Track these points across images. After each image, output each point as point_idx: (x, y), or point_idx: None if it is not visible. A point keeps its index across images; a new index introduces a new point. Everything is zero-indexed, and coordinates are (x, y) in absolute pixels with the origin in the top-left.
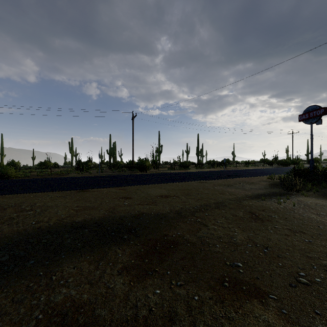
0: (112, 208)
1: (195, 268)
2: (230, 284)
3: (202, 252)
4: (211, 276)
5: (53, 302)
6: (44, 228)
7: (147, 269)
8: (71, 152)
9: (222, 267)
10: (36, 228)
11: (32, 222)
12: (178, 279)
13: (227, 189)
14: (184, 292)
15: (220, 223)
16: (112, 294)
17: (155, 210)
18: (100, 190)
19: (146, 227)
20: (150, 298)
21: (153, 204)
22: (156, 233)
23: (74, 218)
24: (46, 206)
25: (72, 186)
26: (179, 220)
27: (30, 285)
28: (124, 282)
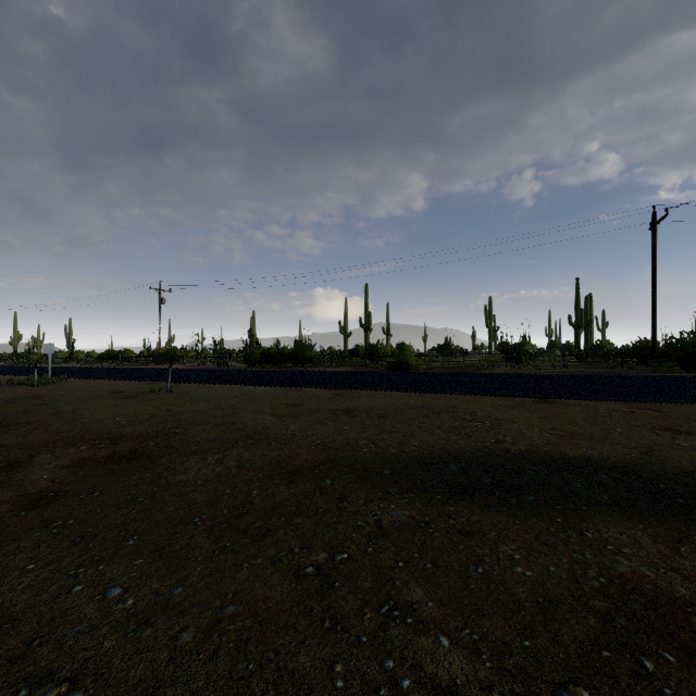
0: (643, 447)
1: None
2: None
3: None
4: None
5: (613, 569)
6: (514, 452)
7: None
8: (488, 324)
9: None
10: (501, 449)
11: (490, 439)
12: None
13: None
14: None
15: None
16: None
17: None
18: (585, 404)
19: None
20: None
21: None
22: None
23: (561, 449)
24: (494, 418)
25: (520, 390)
26: None
27: (551, 530)
28: None
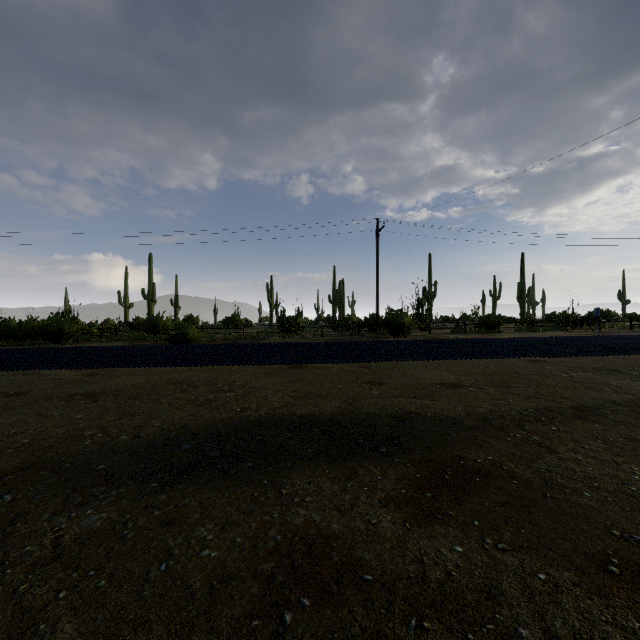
0: (351, 399)
1: (535, 527)
2: (623, 571)
3: (548, 500)
4: (574, 547)
5: (291, 523)
6: (253, 419)
7: (433, 508)
8: (270, 300)
9: (601, 537)
10: (243, 417)
11: (237, 408)
12: (496, 537)
13: (606, 379)
14: (514, 561)
15: (590, 449)
16: (376, 533)
17: (433, 410)
18: (325, 366)
19: (421, 438)
20: (445, 555)
21: (428, 397)
22: (441, 451)
23: (293, 410)
24: (249, 386)
25: (280, 358)
26: (488, 434)
27: (255, 495)
28: (394, 521)
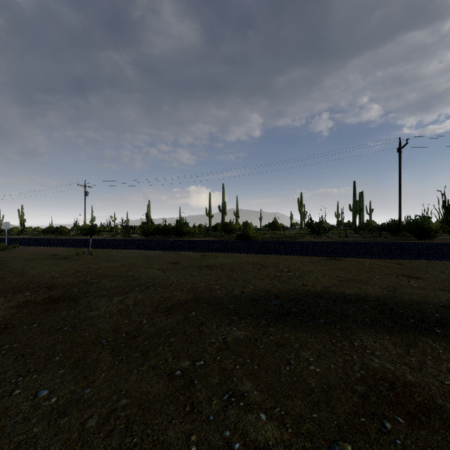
0: (391, 287)
1: None
2: None
3: None
4: None
5: (369, 365)
6: (313, 292)
7: None
8: (300, 210)
9: None
10: (305, 290)
11: (298, 283)
12: None
13: None
14: None
15: None
16: None
17: None
18: (358, 260)
19: None
20: None
21: None
22: None
23: (342, 289)
24: (301, 270)
25: (318, 252)
26: None
27: (333, 341)
28: None
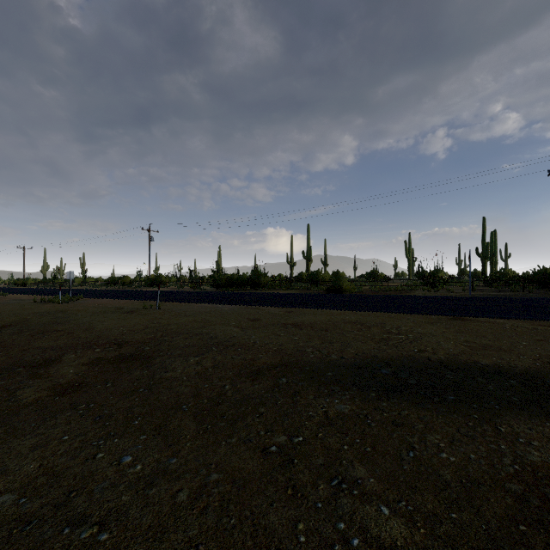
0: (546, 358)
1: None
2: None
3: None
4: None
5: (525, 459)
6: (434, 360)
7: None
8: (407, 256)
9: None
10: (423, 357)
11: (413, 349)
12: None
13: None
14: None
15: None
16: None
17: None
18: (493, 321)
19: None
20: None
21: None
22: None
23: (474, 358)
24: (415, 332)
25: (436, 310)
26: None
27: (469, 424)
28: None
